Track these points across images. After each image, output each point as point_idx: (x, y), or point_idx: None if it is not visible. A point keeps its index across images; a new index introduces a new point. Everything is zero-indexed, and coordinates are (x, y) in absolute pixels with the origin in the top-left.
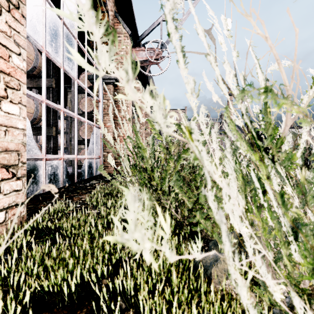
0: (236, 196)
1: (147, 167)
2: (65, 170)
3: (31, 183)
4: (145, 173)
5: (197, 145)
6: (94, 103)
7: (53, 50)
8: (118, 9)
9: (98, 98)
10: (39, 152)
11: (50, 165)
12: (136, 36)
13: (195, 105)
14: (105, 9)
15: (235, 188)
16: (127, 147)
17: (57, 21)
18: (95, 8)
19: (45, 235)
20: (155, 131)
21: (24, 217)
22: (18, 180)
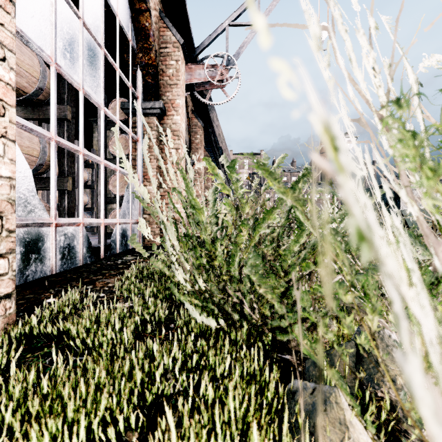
0: (435, 332)
1: (205, 238)
2: (85, 240)
3: (33, 260)
4: (202, 248)
5: (355, 191)
6: (116, 131)
7: (67, 63)
8: (165, 7)
9: (136, 136)
10: (45, 215)
11: (63, 233)
12: (191, 47)
13: (329, 80)
14: (145, 6)
15: (428, 310)
16: (173, 206)
17: (73, 21)
18: (132, 5)
19: (44, 346)
20: (217, 179)
21: (11, 317)
22: (1, 258)
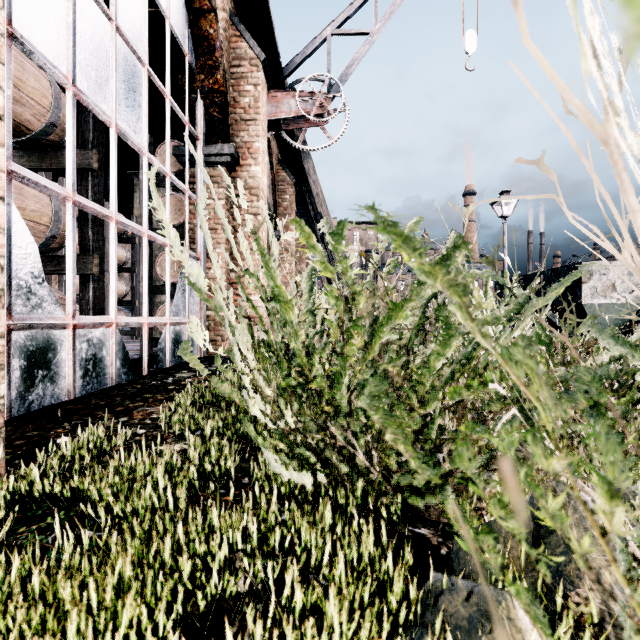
0: None
1: (295, 348)
2: (119, 348)
3: (40, 379)
4: (290, 363)
5: None
6: (153, 178)
7: (92, 86)
8: (238, 7)
9: (196, 195)
10: (58, 311)
11: (86, 339)
12: (277, 66)
13: None
14: (209, 4)
15: None
16: (247, 298)
17: (101, 24)
18: (189, 3)
19: (47, 514)
20: (315, 254)
21: None
22: None
